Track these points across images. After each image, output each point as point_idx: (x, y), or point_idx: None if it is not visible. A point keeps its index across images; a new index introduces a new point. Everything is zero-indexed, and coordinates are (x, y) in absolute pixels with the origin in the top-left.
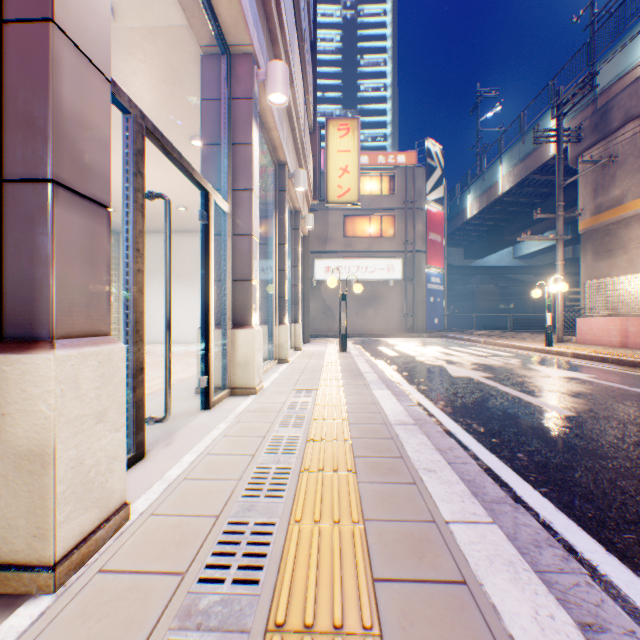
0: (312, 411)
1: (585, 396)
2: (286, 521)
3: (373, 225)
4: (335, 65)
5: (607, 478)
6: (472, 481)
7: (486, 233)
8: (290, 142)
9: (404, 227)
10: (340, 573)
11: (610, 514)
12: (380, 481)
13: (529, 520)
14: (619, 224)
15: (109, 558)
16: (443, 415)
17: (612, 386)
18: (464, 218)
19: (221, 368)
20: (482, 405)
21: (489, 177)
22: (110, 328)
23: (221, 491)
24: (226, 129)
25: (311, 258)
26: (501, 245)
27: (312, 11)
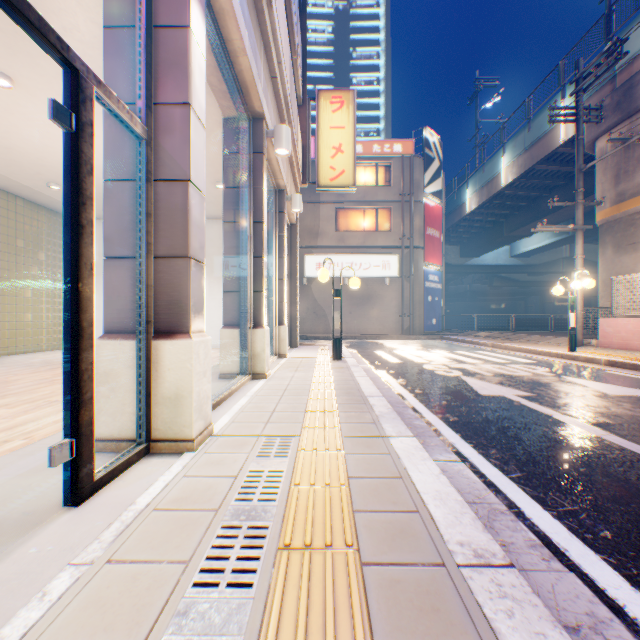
0: (284, 508)
1: None
2: None
3: (367, 219)
4: (327, 57)
5: None
6: None
7: (484, 230)
8: (270, 93)
9: (401, 221)
10: None
11: None
12: None
13: None
14: None
15: None
16: (513, 486)
17: None
18: (462, 213)
19: (134, 406)
20: (560, 458)
21: (490, 169)
22: None
23: None
24: None
25: (301, 254)
26: (500, 242)
27: None
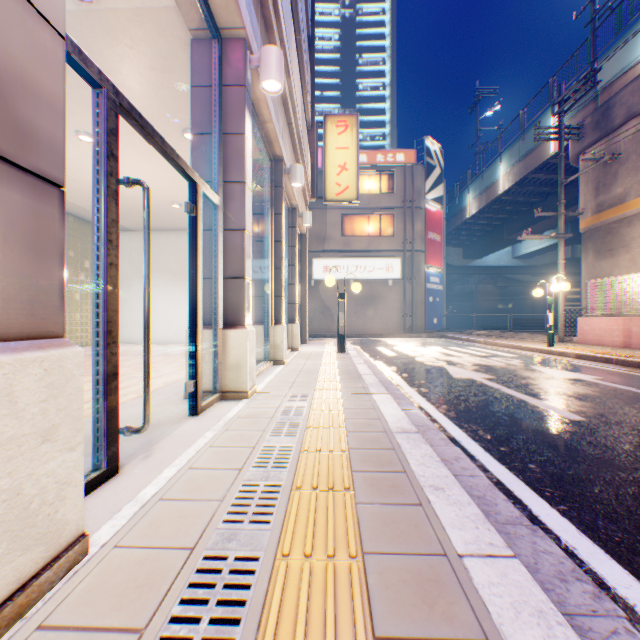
0: (307, 417)
1: (593, 399)
2: (272, 555)
3: (372, 224)
4: (333, 64)
5: (630, 493)
6: (482, 497)
7: (485, 233)
8: (286, 136)
9: (403, 226)
10: (334, 630)
11: (639, 538)
12: (381, 502)
13: (550, 546)
14: (621, 223)
15: (54, 608)
16: (446, 420)
17: (620, 388)
18: (463, 217)
19: (211, 371)
20: (487, 409)
21: (488, 176)
22: (63, 329)
23: (200, 515)
24: (217, 117)
25: (309, 257)
26: (500, 245)
27: (310, 5)
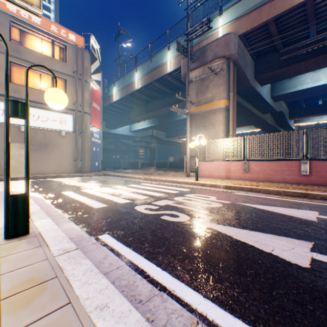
0: None
1: None
2: None
3: (46, 82)
4: None
5: None
6: None
7: (120, 114)
8: None
9: (75, 91)
10: None
11: None
12: None
13: None
14: (210, 112)
15: None
16: None
17: None
18: (111, 101)
19: None
20: None
21: (129, 78)
22: None
23: None
24: None
25: None
26: (128, 122)
27: None
